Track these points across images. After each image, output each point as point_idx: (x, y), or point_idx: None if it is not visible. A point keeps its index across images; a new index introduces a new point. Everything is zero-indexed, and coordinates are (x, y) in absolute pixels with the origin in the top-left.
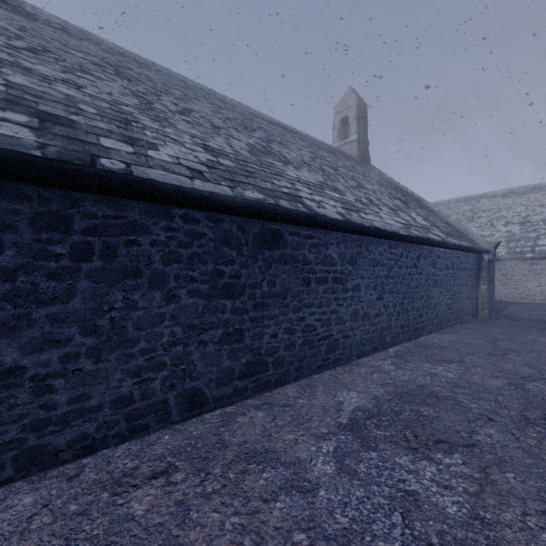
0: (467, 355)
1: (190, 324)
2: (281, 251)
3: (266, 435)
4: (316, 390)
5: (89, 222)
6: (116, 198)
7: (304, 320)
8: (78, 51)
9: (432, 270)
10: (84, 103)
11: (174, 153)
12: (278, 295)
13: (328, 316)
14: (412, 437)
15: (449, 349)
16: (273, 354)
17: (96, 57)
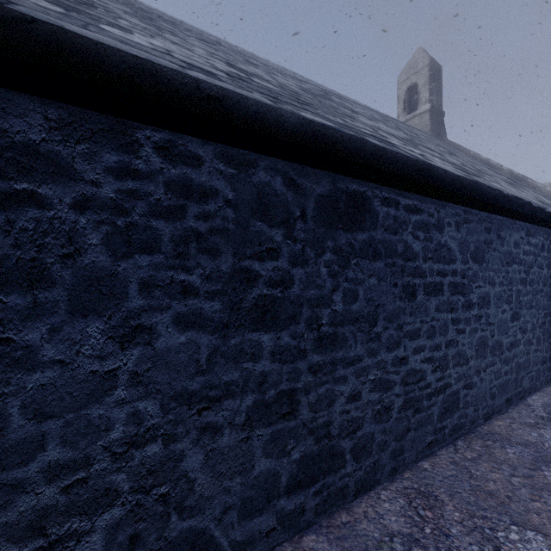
0: None
1: (180, 391)
2: (368, 233)
3: None
4: (444, 514)
5: None
6: None
7: (405, 362)
8: None
9: None
10: None
11: (164, 46)
12: (362, 318)
13: (442, 353)
14: None
15: None
16: (352, 433)
17: None
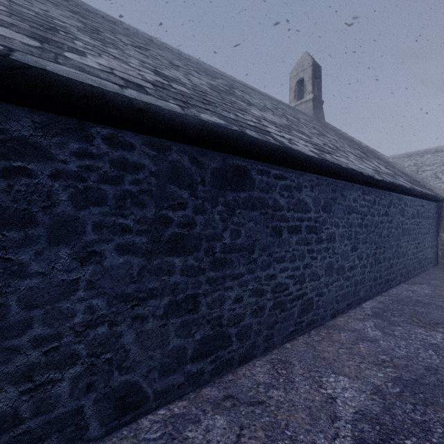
0: None
1: (120, 293)
2: (248, 193)
3: None
4: (293, 371)
5: None
6: None
7: (274, 278)
8: None
9: (401, 219)
10: None
11: (108, 64)
12: (243, 248)
13: (301, 272)
14: None
15: (432, 306)
16: (237, 323)
17: (55, 1)
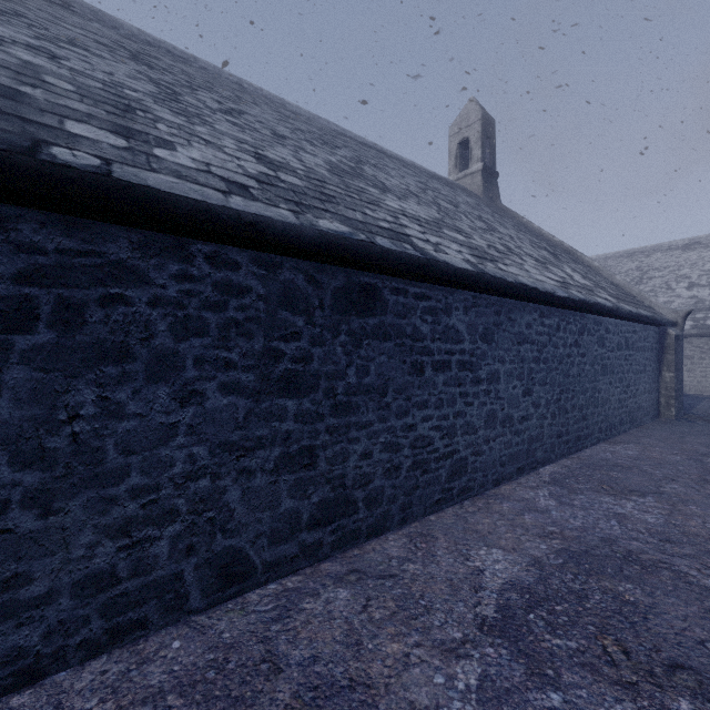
0: (664, 481)
1: (223, 441)
2: (378, 318)
3: (352, 643)
4: (436, 544)
5: (28, 260)
6: (84, 219)
7: (414, 429)
8: (78, 28)
9: (600, 351)
10: (54, 76)
11: (202, 158)
12: (373, 390)
13: (450, 422)
14: (619, 654)
15: (633, 470)
16: (365, 485)
17: (106, 38)
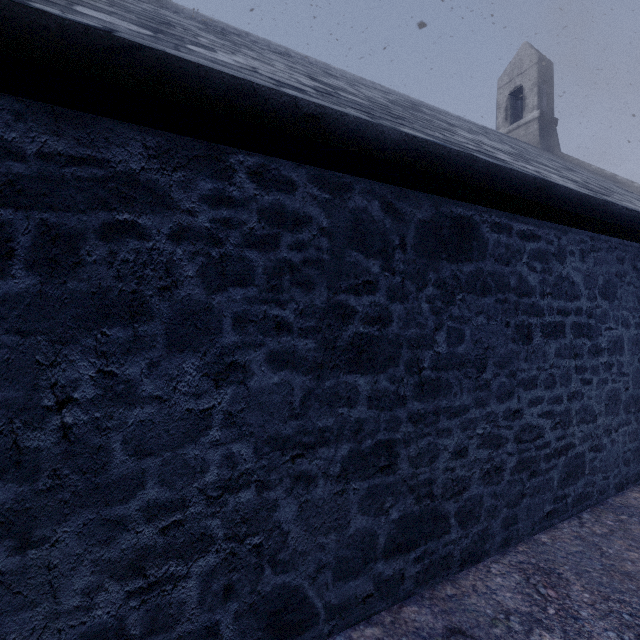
0: None
1: (273, 435)
2: (475, 264)
3: None
4: (571, 594)
5: None
6: (81, 113)
7: (519, 416)
8: None
9: None
10: None
11: (247, 63)
12: (468, 362)
13: (564, 407)
14: None
15: None
16: (458, 494)
17: None
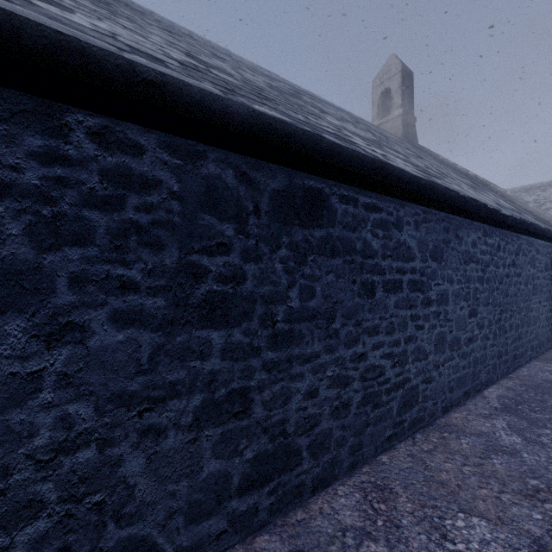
0: None
1: (118, 392)
2: (325, 230)
3: None
4: (397, 506)
5: None
6: None
7: (364, 358)
8: None
9: (532, 271)
10: None
11: (110, 29)
12: (319, 315)
13: (401, 348)
14: None
15: None
16: (309, 429)
17: None
